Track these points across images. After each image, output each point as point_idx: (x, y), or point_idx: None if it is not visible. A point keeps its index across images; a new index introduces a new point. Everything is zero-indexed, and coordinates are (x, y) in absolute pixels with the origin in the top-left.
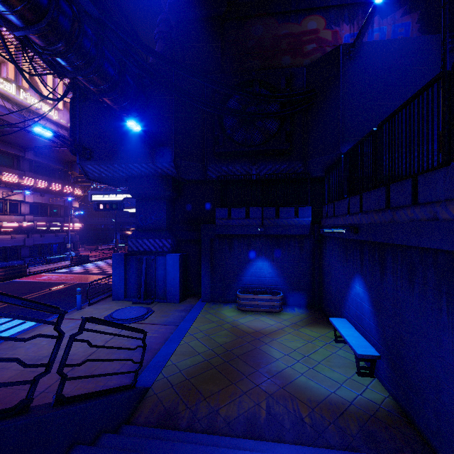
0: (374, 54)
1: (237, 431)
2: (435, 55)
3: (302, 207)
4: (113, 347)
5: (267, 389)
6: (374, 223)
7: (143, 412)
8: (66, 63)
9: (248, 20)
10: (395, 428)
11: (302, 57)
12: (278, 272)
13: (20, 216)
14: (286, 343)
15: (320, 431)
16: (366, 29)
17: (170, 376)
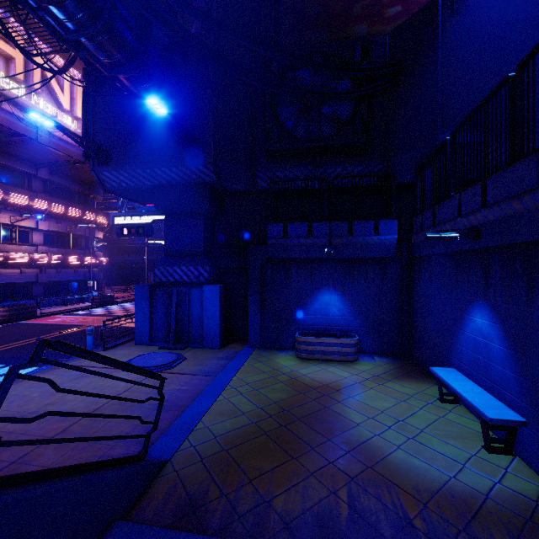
0: (487, 5)
1: None
2: None
3: (384, 220)
4: (103, 395)
5: (346, 468)
6: (513, 215)
7: (153, 500)
8: (64, 16)
9: None
10: None
11: (382, 25)
12: (351, 308)
13: (32, 247)
14: (369, 402)
15: None
16: None
17: (200, 444)
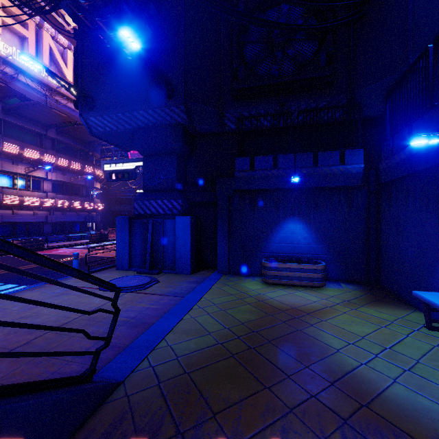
0: None
1: None
2: None
3: (350, 150)
4: (22, 299)
5: (334, 405)
6: None
7: (92, 434)
8: None
9: None
10: None
11: None
12: (316, 236)
13: (43, 193)
14: (345, 326)
15: None
16: None
17: (159, 365)
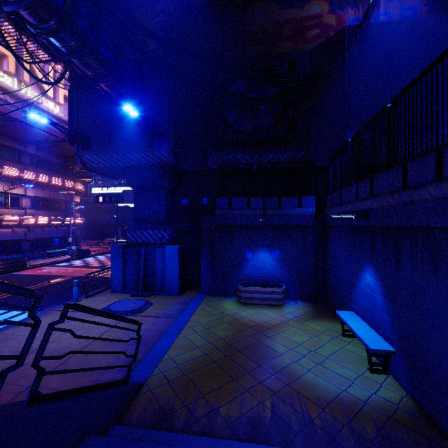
0: (381, 36)
1: (239, 433)
2: (446, 36)
3: (305, 197)
4: (102, 338)
5: (271, 386)
6: (388, 206)
7: (136, 410)
8: (60, 44)
9: (249, 6)
10: (417, 432)
11: (305, 43)
12: (280, 264)
13: (22, 210)
14: (291, 337)
15: (333, 435)
16: (374, 7)
17: (167, 371)
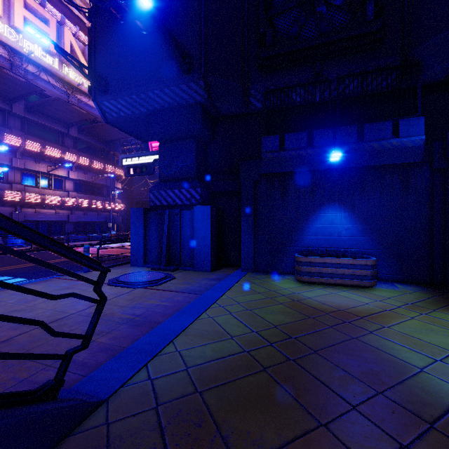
0: None
1: None
2: None
3: (407, 119)
4: None
5: None
6: None
7: None
8: None
9: None
10: None
11: None
12: (362, 226)
13: (64, 192)
14: (420, 336)
15: None
16: None
17: (161, 377)
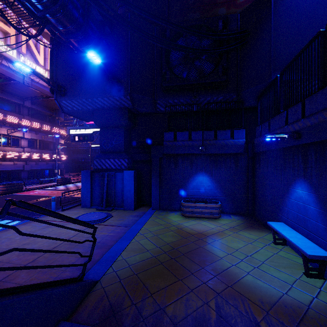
0: None
1: None
2: None
3: (237, 130)
4: (53, 238)
5: (214, 287)
6: (324, 121)
7: (87, 307)
8: (36, 0)
9: None
10: None
11: (235, 8)
12: (216, 185)
13: (21, 148)
14: (228, 244)
15: None
16: None
17: (119, 270)
